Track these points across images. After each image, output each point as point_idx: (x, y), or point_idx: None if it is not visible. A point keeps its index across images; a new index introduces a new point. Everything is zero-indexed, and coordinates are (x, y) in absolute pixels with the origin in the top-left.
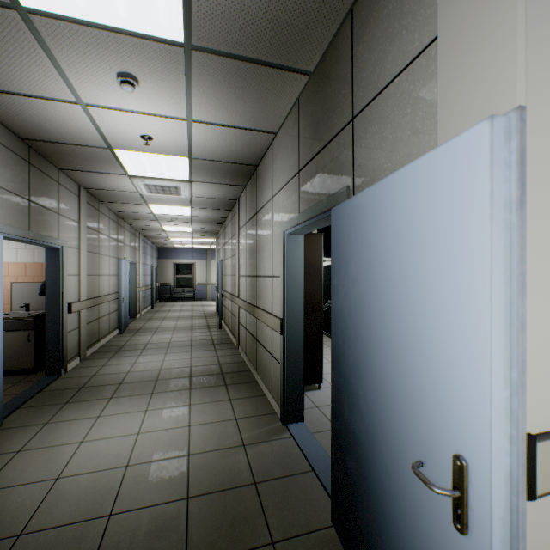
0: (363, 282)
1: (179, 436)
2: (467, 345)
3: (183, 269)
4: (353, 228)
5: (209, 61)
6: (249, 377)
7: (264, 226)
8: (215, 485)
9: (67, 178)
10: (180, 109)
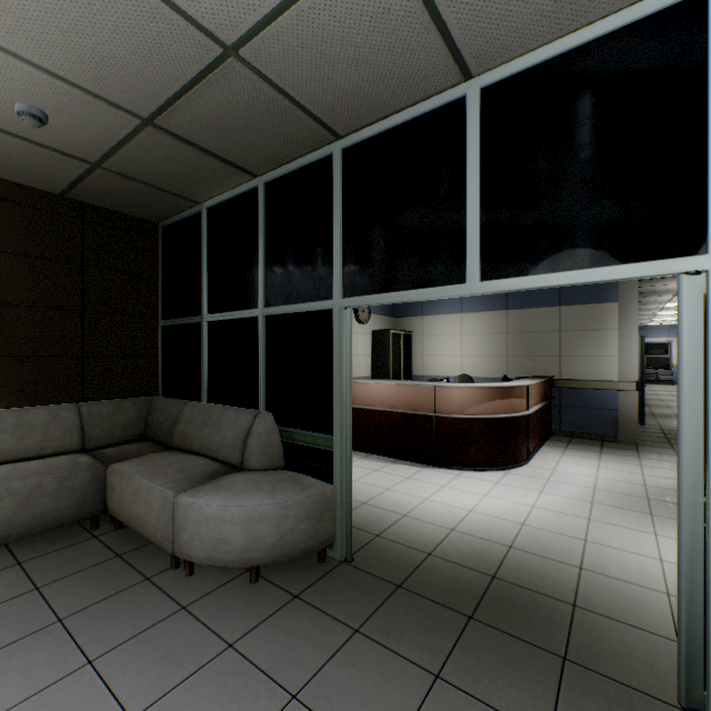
0: None
1: None
2: None
3: (654, 349)
4: None
5: None
6: None
7: None
8: None
9: None
10: None
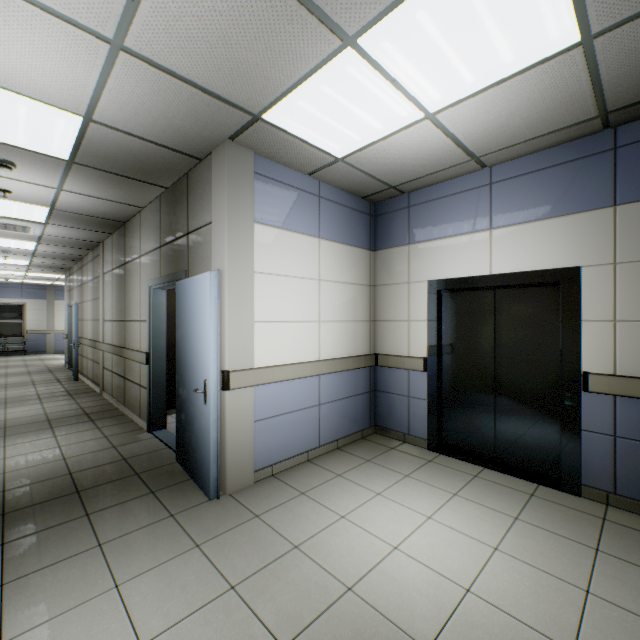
0: (187, 323)
1: (51, 453)
2: (207, 342)
3: (5, 312)
4: (184, 296)
5: (87, 170)
6: (118, 413)
7: (133, 278)
8: (93, 465)
9: None
10: (53, 183)
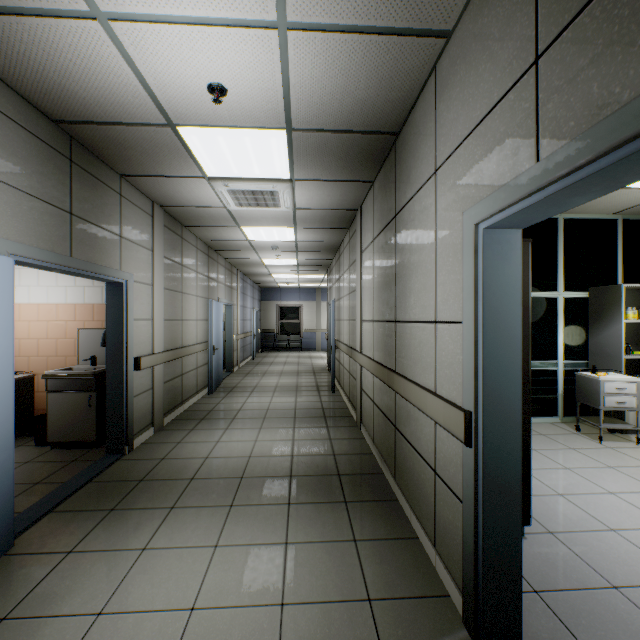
0: None
1: (260, 636)
2: None
3: (288, 313)
4: None
5: None
6: (383, 489)
7: (413, 232)
8: None
9: (134, 190)
10: None
